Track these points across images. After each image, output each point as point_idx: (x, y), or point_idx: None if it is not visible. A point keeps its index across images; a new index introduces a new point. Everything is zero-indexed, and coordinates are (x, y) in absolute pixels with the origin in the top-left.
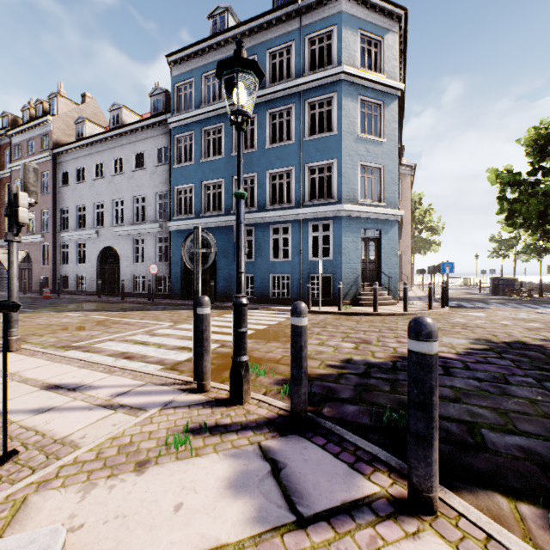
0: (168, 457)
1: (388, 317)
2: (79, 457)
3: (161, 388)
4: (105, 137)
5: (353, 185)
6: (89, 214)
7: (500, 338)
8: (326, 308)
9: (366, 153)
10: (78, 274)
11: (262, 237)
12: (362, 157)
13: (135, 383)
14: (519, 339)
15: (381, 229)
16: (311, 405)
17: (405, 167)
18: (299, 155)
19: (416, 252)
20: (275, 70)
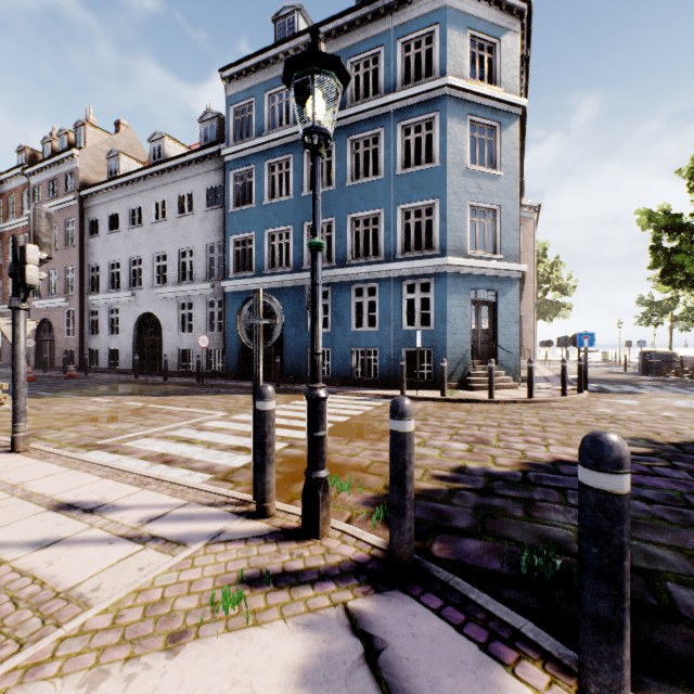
0: (214, 626)
1: (509, 405)
2: (88, 623)
3: (208, 511)
4: (143, 174)
5: (460, 232)
6: (124, 272)
7: (665, 436)
8: (426, 393)
9: (477, 190)
10: (111, 347)
11: (342, 300)
12: (472, 196)
13: (173, 502)
14: (692, 438)
15: (498, 289)
16: (415, 538)
17: (526, 208)
18: (390, 195)
19: (539, 318)
20: (358, 85)
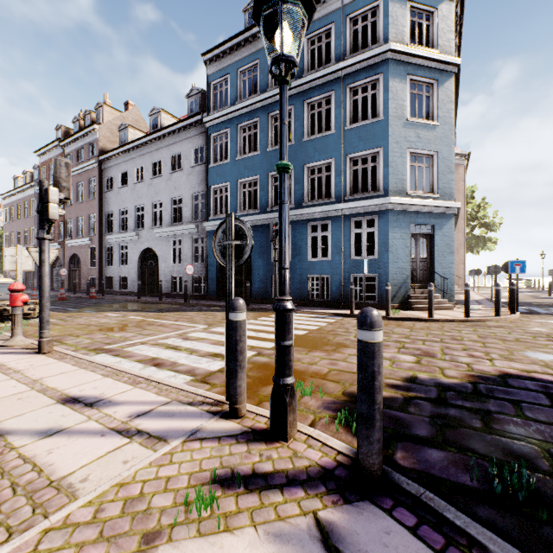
0: (187, 529)
1: (447, 324)
2: (72, 515)
3: (187, 409)
4: (145, 141)
5: (401, 175)
6: (131, 217)
7: None
8: None
9: (416, 139)
10: (121, 275)
11: (299, 235)
12: (411, 144)
13: (159, 400)
14: None
15: (435, 223)
16: None
17: (457, 156)
18: (340, 146)
19: (467, 251)
20: (312, 60)
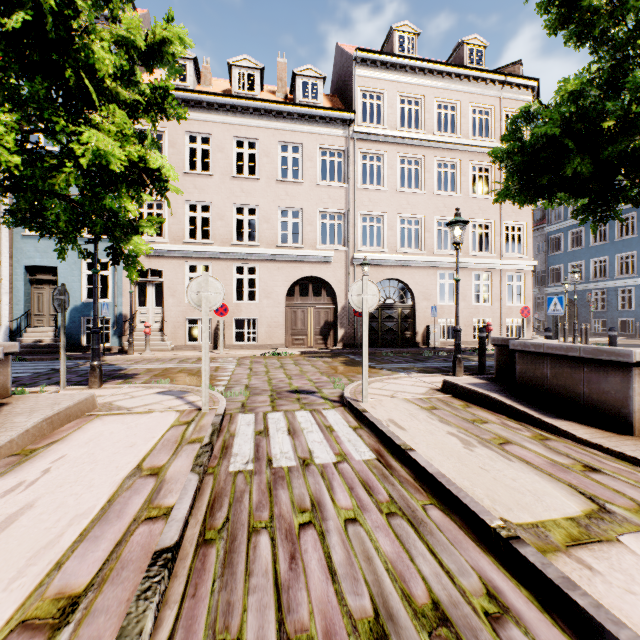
0: None
1: None
2: None
3: None
4: None
5: None
6: None
7: None
8: None
9: None
10: None
11: (611, 296)
12: None
13: None
14: None
15: None
16: None
17: None
18: (639, 244)
19: None
20: None
